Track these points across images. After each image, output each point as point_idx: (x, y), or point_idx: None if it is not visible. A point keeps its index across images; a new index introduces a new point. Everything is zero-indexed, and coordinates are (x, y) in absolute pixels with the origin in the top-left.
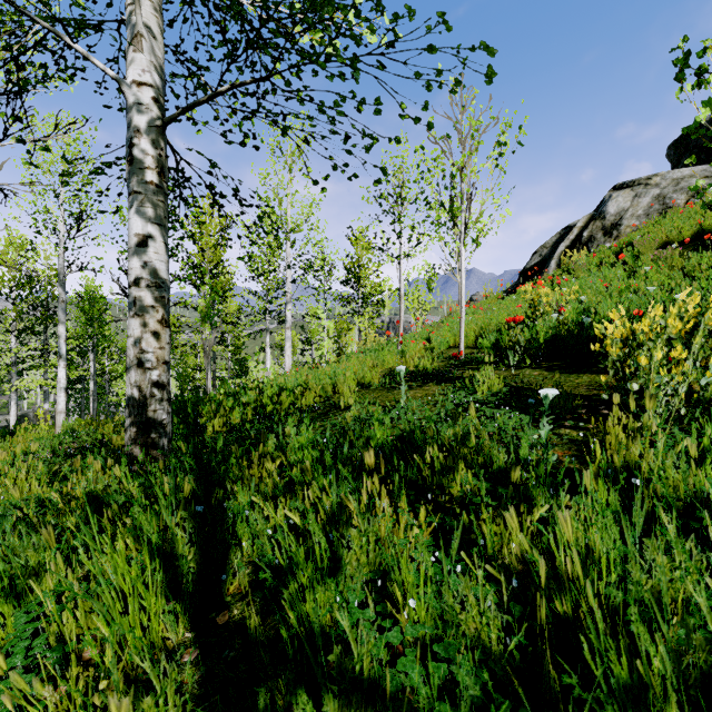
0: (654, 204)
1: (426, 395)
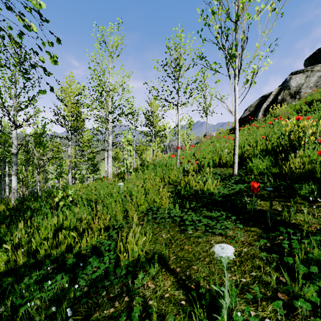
0: (320, 80)
1: (241, 258)
